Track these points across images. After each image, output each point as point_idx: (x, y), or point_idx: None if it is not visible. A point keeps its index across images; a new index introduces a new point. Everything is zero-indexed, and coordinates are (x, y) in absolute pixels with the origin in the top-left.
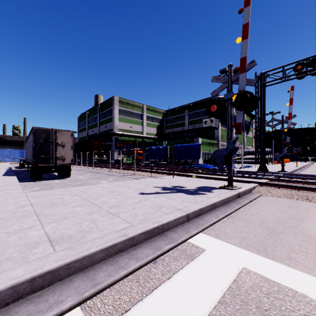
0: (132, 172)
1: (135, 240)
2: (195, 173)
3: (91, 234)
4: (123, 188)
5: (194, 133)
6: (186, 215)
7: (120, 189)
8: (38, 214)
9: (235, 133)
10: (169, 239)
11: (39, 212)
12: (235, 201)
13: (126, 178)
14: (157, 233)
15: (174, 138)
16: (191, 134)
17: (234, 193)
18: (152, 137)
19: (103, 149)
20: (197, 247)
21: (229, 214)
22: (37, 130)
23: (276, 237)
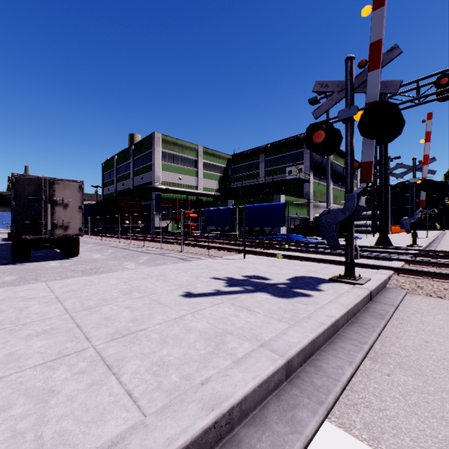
0: (178, 247)
1: None
2: (280, 250)
3: None
4: (155, 281)
5: (274, 188)
6: (285, 363)
7: (148, 283)
8: None
9: (360, 181)
10: None
11: None
12: (368, 310)
13: (167, 258)
14: (213, 442)
15: (243, 196)
16: (269, 189)
17: (364, 293)
18: (212, 193)
19: (138, 211)
20: None
21: (371, 347)
22: (20, 179)
23: None
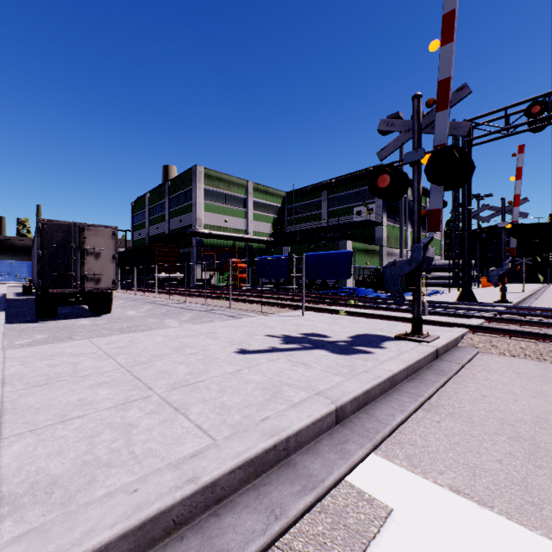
0: (226, 303)
1: (219, 488)
2: (344, 306)
3: (108, 475)
4: (206, 338)
5: (339, 232)
6: (338, 408)
7: (199, 341)
8: (7, 407)
9: (428, 230)
10: (302, 479)
11: (11, 401)
12: (431, 368)
13: (214, 315)
14: (273, 462)
15: (302, 242)
16: (333, 233)
17: (429, 350)
18: (264, 239)
19: (176, 260)
20: (370, 502)
21: (427, 400)
22: (47, 225)
23: (550, 467)
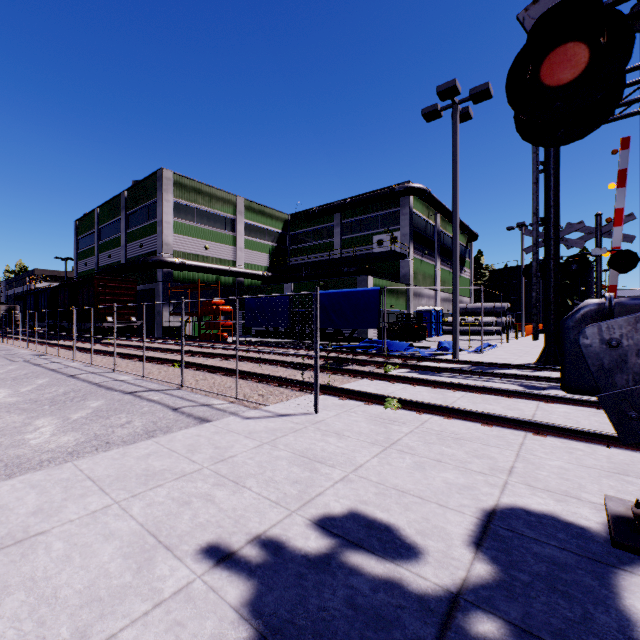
0: (180, 373)
1: None
2: (382, 378)
3: None
4: None
5: (356, 266)
6: None
7: None
8: None
9: None
10: None
11: None
12: None
13: (140, 408)
14: None
15: (309, 278)
16: (348, 267)
17: None
18: (259, 273)
19: (131, 301)
20: None
21: None
22: None
23: None
